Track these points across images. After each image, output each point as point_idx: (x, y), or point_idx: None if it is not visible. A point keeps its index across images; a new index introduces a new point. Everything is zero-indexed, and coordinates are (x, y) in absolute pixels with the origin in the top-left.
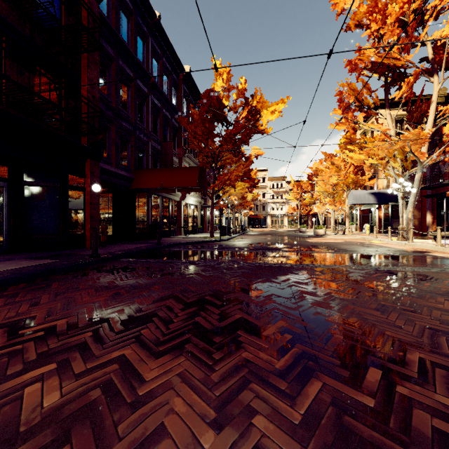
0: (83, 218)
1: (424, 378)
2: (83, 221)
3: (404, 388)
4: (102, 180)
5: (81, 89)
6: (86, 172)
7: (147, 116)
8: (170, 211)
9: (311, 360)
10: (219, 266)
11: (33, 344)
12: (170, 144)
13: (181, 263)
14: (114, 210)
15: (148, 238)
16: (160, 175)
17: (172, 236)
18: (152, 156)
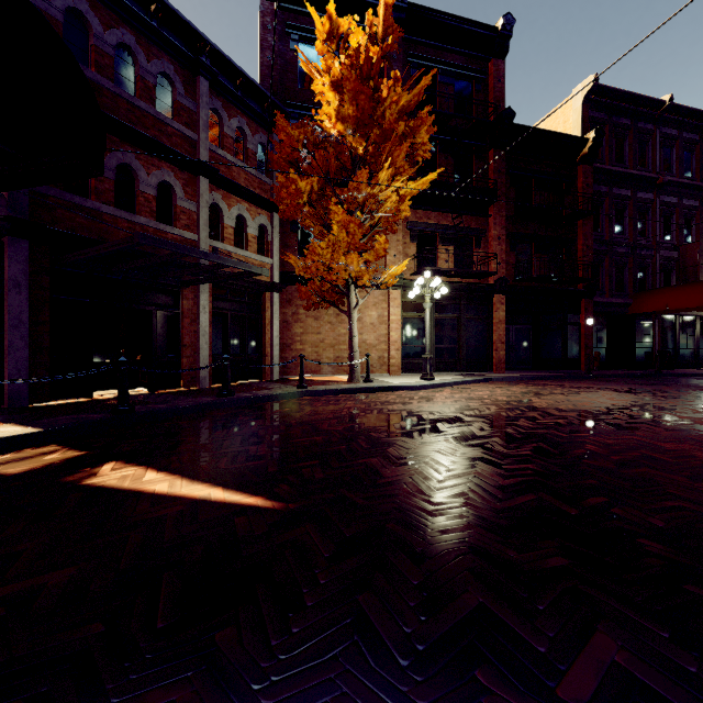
0: (578, 347)
1: (698, 401)
2: (578, 349)
3: (682, 400)
4: (594, 312)
5: (576, 245)
6: (581, 310)
7: (653, 225)
8: (697, 333)
9: (662, 397)
10: (695, 386)
11: (568, 387)
12: (692, 246)
13: (660, 383)
14: (607, 338)
15: (653, 368)
16: (665, 295)
17: (702, 367)
18: (661, 268)
